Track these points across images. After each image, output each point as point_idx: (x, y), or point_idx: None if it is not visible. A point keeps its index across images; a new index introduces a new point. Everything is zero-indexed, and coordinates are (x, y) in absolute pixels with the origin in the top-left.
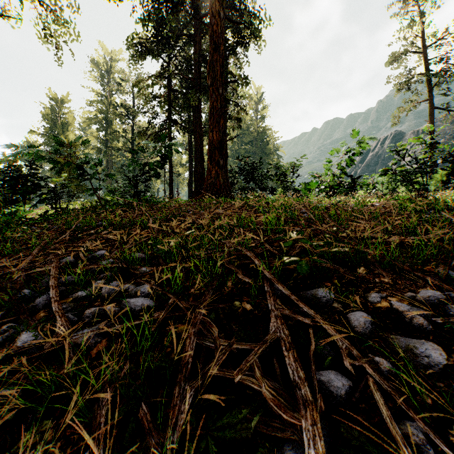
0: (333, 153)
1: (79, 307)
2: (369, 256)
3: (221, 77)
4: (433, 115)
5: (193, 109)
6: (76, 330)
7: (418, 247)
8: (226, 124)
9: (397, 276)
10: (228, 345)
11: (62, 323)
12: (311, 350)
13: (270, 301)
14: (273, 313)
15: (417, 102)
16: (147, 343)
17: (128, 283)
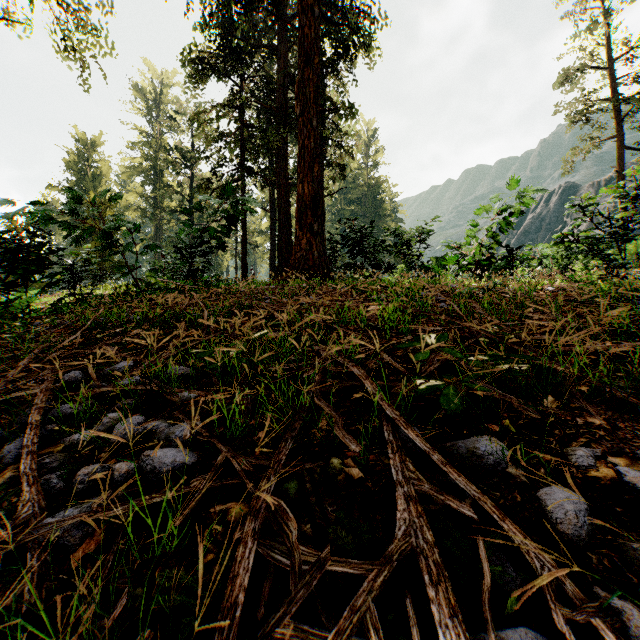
0: (480, 213)
1: (73, 461)
2: (582, 387)
3: (316, 103)
4: (622, 158)
5: (276, 152)
6: (58, 508)
7: (638, 359)
8: (323, 173)
9: (614, 413)
10: (317, 563)
11: (30, 496)
12: (485, 591)
13: (394, 462)
14: (401, 490)
15: (599, 140)
16: (174, 540)
17: (158, 419)
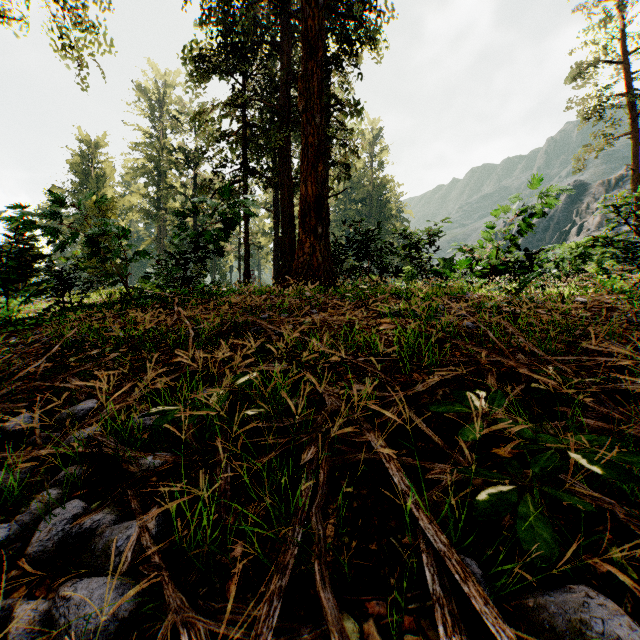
0: (496, 214)
1: None
2: None
3: (320, 98)
4: (637, 156)
5: (279, 151)
6: None
7: None
8: (328, 173)
9: None
10: None
11: None
12: None
13: None
14: None
15: (613, 137)
16: None
17: (102, 508)
